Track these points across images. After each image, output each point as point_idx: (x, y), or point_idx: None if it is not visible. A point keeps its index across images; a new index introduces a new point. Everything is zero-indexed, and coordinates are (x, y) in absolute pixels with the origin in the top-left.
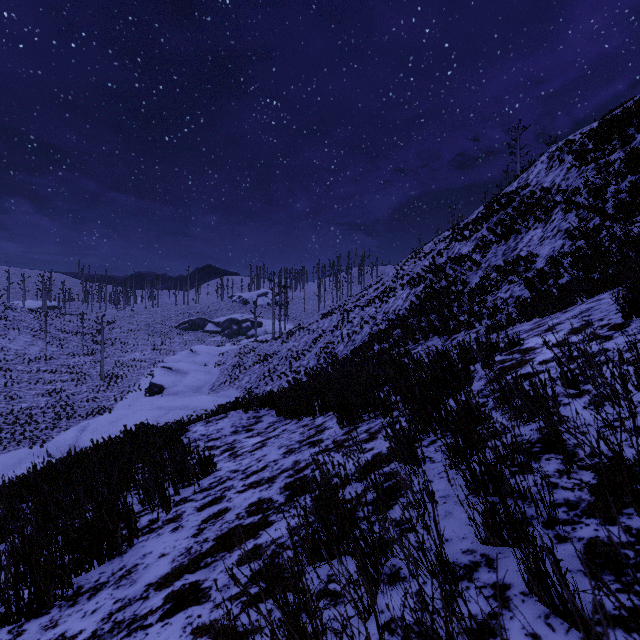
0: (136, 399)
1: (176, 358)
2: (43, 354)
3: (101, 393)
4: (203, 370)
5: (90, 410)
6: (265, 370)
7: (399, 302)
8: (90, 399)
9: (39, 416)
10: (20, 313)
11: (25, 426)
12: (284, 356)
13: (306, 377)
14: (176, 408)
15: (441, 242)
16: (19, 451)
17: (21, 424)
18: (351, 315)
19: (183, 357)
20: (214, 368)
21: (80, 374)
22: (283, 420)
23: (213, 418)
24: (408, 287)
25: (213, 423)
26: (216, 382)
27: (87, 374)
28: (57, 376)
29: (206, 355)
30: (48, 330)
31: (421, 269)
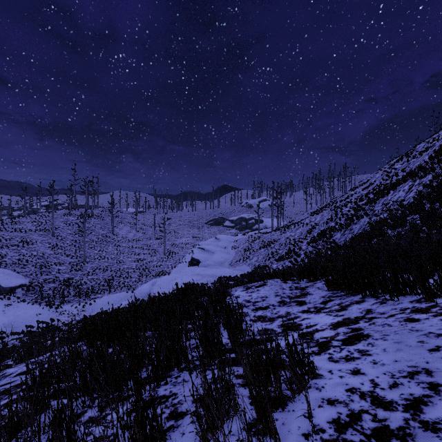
0: (183, 268)
1: (206, 243)
2: (135, 237)
3: (164, 262)
4: (224, 251)
5: (158, 272)
6: (269, 253)
7: (400, 194)
8: (158, 266)
9: (132, 273)
10: (125, 214)
11: (125, 279)
12: (283, 243)
13: (307, 259)
14: (208, 275)
15: (437, 140)
16: (121, 293)
17: (123, 277)
18: (344, 209)
19: (211, 242)
20: (231, 250)
21: (153, 250)
22: (342, 295)
23: (251, 285)
24: (409, 180)
25: (253, 290)
26: (233, 260)
27: (156, 250)
28: (141, 251)
29: (225, 241)
30: (138, 224)
31: (424, 162)
